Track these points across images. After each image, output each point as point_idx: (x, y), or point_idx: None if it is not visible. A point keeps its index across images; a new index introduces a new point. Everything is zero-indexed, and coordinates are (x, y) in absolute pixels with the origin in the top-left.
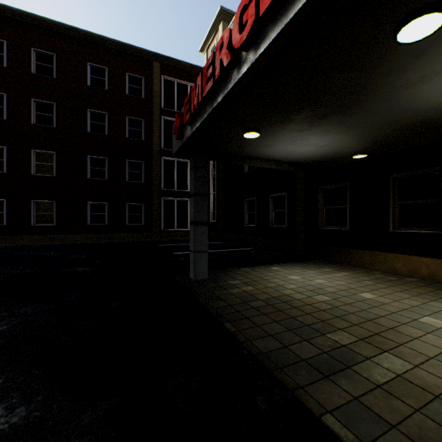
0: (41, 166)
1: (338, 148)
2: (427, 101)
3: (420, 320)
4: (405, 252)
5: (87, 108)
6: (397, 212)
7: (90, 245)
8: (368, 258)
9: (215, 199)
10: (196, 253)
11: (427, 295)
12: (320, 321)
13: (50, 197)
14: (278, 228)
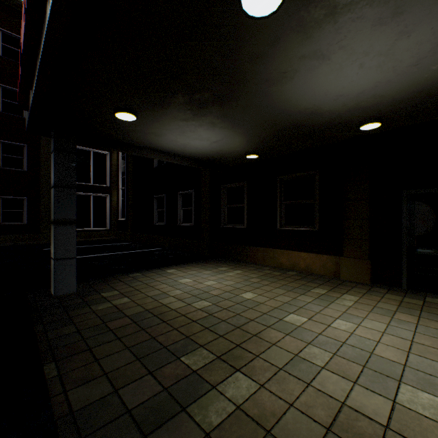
0: None
1: (231, 145)
2: (294, 103)
3: (285, 319)
4: (288, 248)
5: None
6: (283, 211)
7: None
8: (261, 255)
9: (125, 195)
10: (57, 261)
11: (299, 289)
12: (184, 338)
13: None
14: (186, 226)
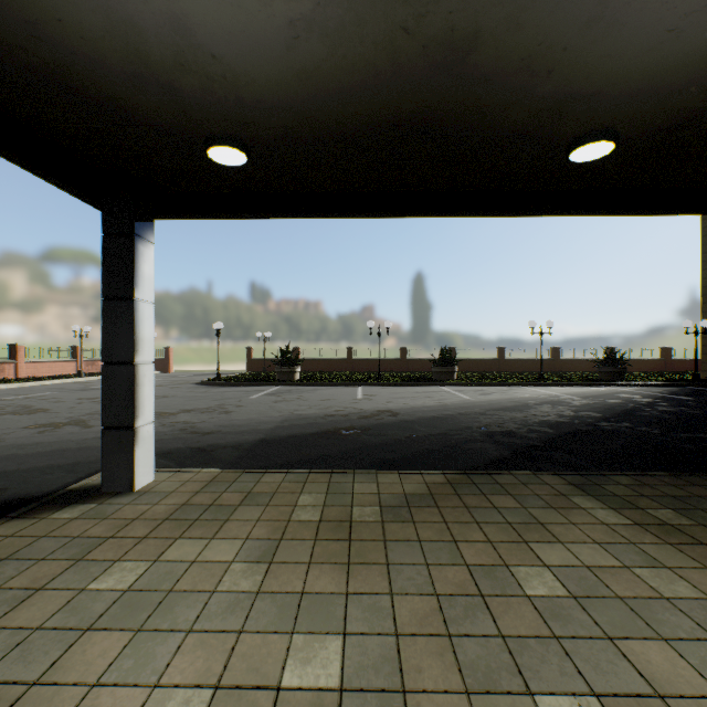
0: None
1: None
2: None
3: None
4: None
5: None
6: None
7: None
8: None
9: None
10: None
11: None
12: None
13: None
14: None
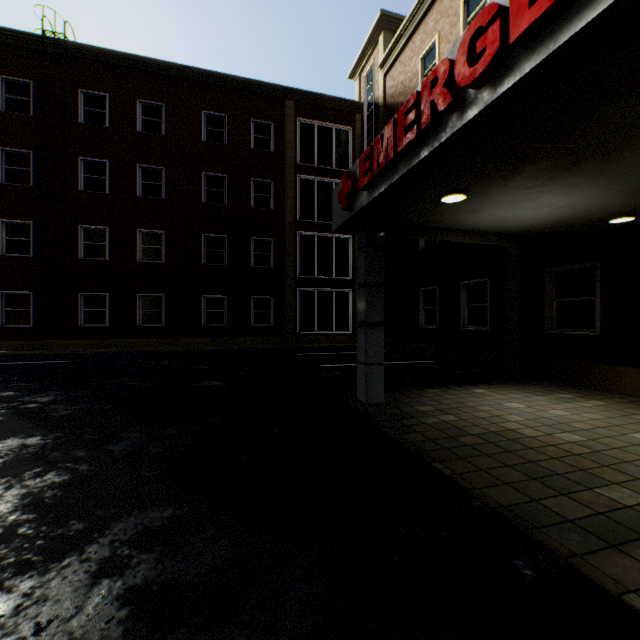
0: (147, 249)
1: (587, 209)
2: None
3: None
4: None
5: (202, 171)
6: None
7: (208, 352)
8: (635, 380)
9: None
10: (368, 366)
11: None
12: (577, 470)
13: (158, 290)
14: (475, 331)
